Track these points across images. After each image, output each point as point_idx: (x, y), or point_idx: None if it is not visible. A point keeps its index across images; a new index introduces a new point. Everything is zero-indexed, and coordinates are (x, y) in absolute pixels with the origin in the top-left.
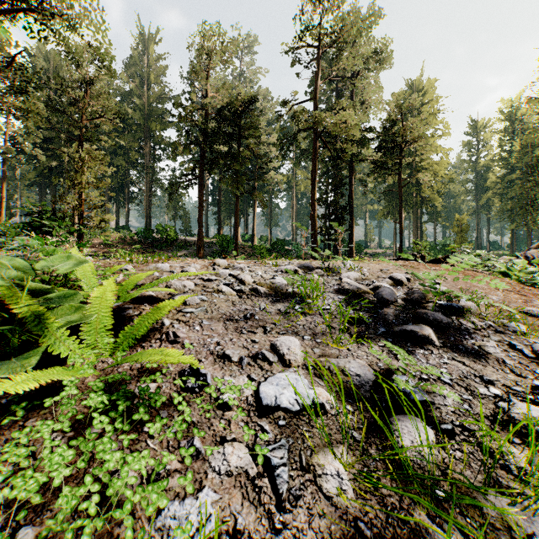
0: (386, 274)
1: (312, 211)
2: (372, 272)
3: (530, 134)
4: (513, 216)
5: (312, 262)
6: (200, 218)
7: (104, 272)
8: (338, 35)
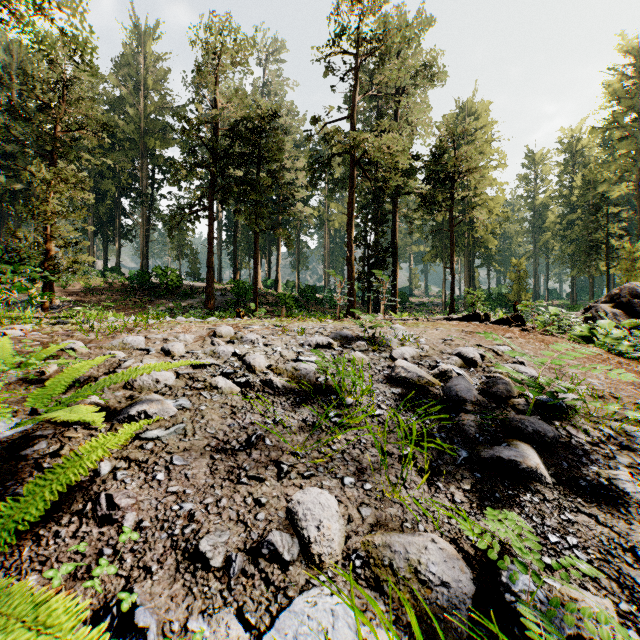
0: (451, 347)
1: (349, 253)
2: (432, 344)
3: (593, 168)
4: (574, 262)
5: (350, 326)
6: (209, 260)
7: (26, 358)
8: (379, 41)
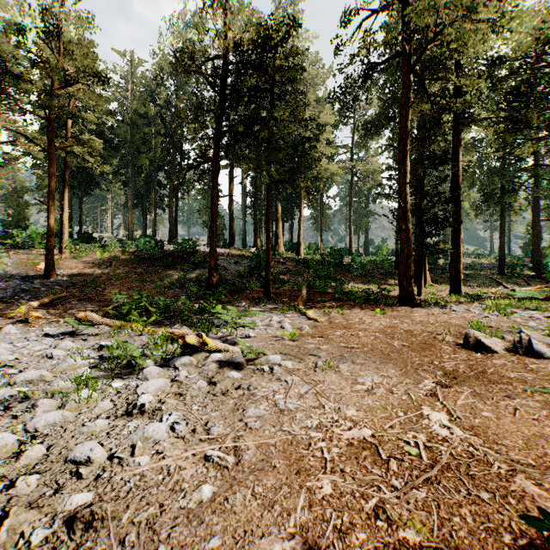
0: None
1: (402, 205)
2: None
3: None
4: None
5: None
6: (211, 223)
7: None
8: None
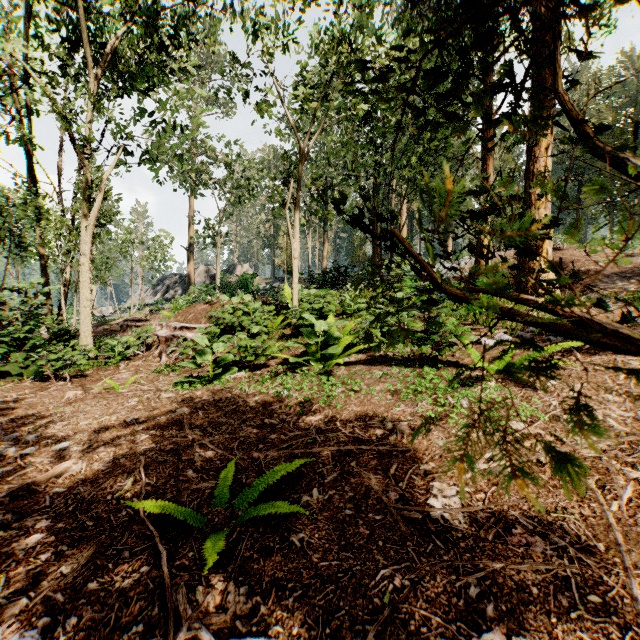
0: None
1: None
2: None
3: None
4: None
5: None
6: None
7: None
8: None
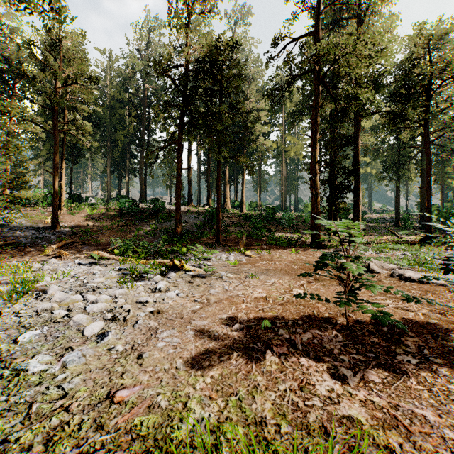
0: None
1: (313, 177)
2: None
3: None
4: None
5: None
6: (177, 189)
7: None
8: None
